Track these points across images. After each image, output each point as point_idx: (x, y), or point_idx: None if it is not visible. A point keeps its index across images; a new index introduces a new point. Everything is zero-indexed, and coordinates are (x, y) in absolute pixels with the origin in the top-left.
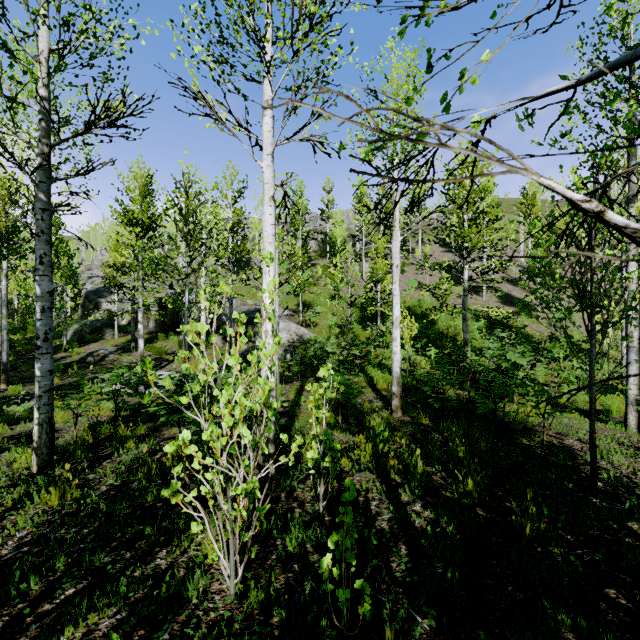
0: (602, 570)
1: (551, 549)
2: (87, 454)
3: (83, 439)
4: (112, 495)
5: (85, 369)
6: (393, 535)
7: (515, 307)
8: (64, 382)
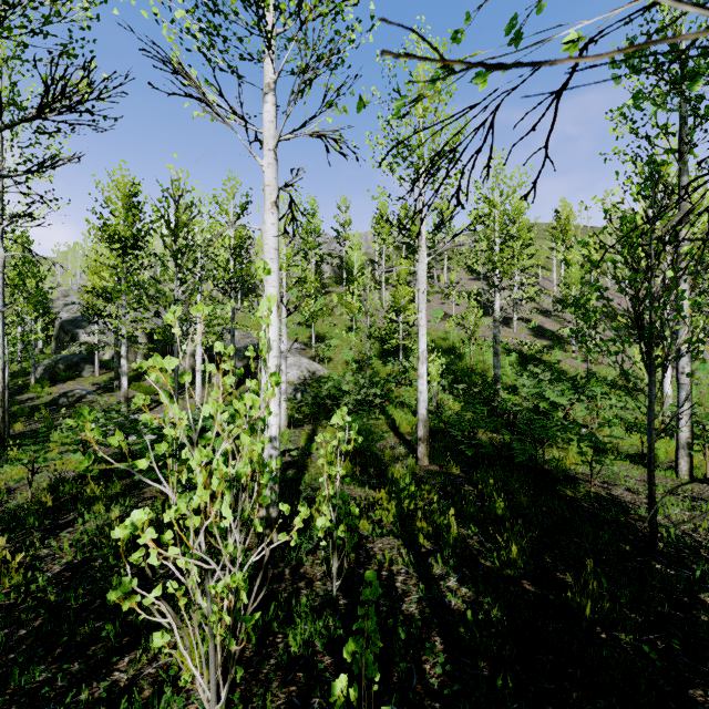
0: (681, 662)
1: (617, 635)
2: (43, 521)
3: (39, 502)
4: (66, 578)
5: (56, 412)
6: (425, 623)
7: (548, 340)
8: (29, 428)
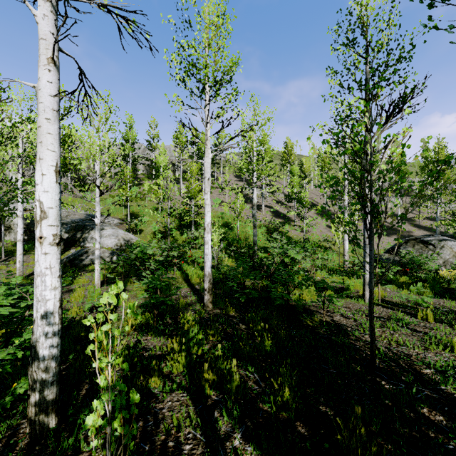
0: None
1: None
2: None
3: None
4: None
5: None
6: None
7: (281, 219)
8: None
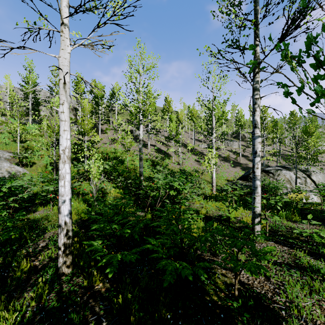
0: None
1: None
2: None
3: None
4: None
5: None
6: None
7: (163, 155)
8: None
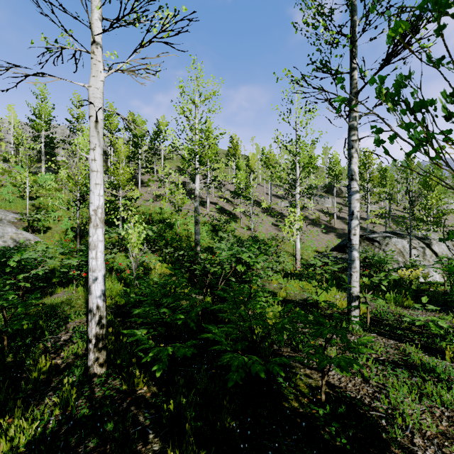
0: None
1: None
2: None
3: None
4: None
5: None
6: None
7: (227, 216)
8: None
